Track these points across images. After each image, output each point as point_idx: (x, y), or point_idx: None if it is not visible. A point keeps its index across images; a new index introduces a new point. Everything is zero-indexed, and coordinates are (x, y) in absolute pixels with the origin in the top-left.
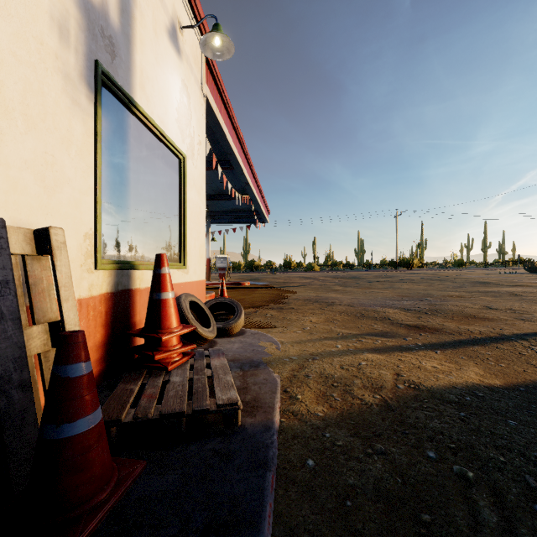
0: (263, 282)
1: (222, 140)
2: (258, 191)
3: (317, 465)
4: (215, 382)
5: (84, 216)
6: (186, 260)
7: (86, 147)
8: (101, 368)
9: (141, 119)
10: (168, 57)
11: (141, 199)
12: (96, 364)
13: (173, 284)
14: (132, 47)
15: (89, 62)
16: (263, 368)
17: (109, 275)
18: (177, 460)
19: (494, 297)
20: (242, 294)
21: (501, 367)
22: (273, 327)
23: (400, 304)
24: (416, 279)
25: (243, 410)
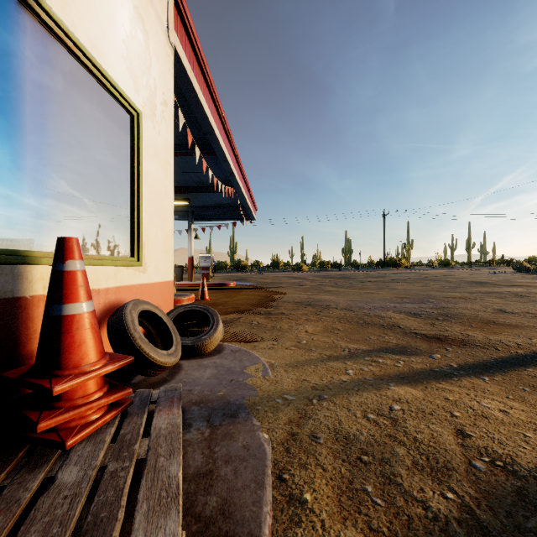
0: (250, 282)
1: (200, 115)
2: (244, 184)
3: None
4: (143, 483)
5: None
6: (141, 254)
7: None
8: None
9: (48, 25)
10: None
11: (52, 154)
12: None
13: (117, 286)
14: None
15: None
16: (244, 420)
17: None
18: None
19: (500, 298)
20: (226, 296)
21: None
22: (259, 341)
23: (404, 308)
24: (409, 279)
25: None
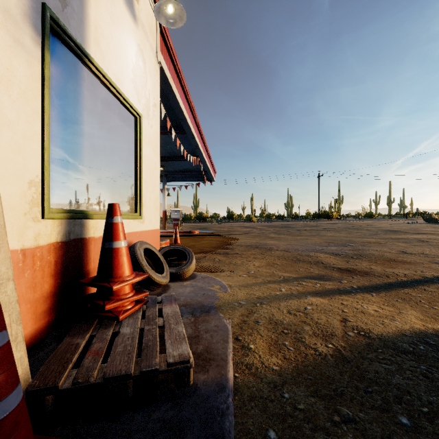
0: (211, 230)
1: (176, 107)
2: (207, 154)
3: (280, 438)
4: (166, 333)
5: (28, 162)
6: (142, 211)
7: (32, 91)
8: (50, 319)
9: (95, 73)
10: (123, 20)
11: (96, 151)
12: (43, 315)
13: (129, 232)
14: (85, 1)
15: (35, 3)
16: (214, 314)
17: (59, 224)
18: (119, 436)
19: (405, 243)
20: (193, 241)
21: (436, 310)
22: (221, 271)
23: (328, 250)
24: (337, 228)
25: (195, 364)
